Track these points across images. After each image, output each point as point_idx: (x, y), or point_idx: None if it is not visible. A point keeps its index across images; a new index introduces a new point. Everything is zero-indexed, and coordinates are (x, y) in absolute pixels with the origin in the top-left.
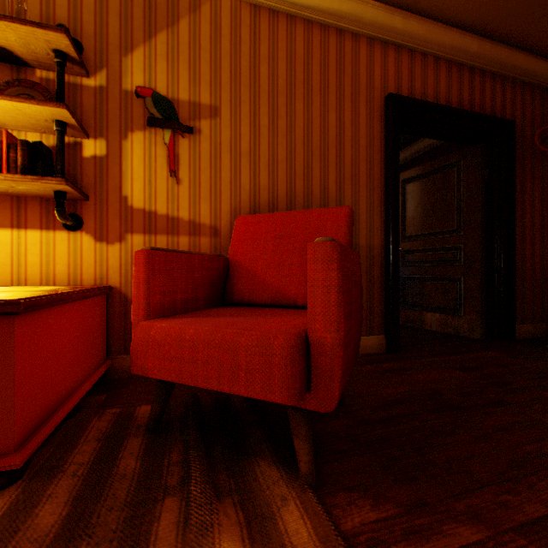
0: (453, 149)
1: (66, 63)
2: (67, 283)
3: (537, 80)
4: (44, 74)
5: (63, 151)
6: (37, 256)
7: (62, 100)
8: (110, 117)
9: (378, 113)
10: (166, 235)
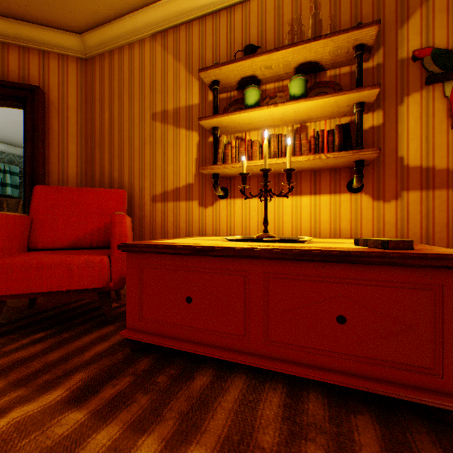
0: None
1: (362, 53)
2: (348, 236)
3: None
4: (331, 73)
5: (361, 127)
6: (326, 215)
7: (360, 85)
8: (384, 89)
9: None
10: (444, 189)
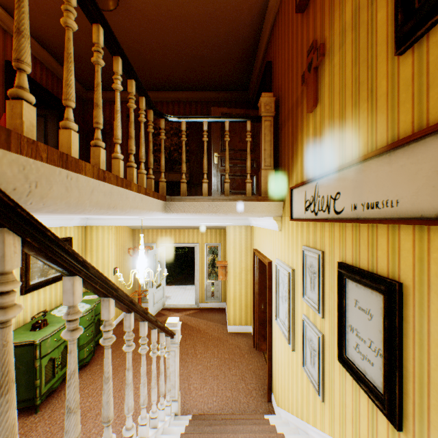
0: (42, 108)
1: None
2: None
3: (82, 95)
4: None
5: None
6: None
7: None
8: None
9: (2, 67)
10: None
